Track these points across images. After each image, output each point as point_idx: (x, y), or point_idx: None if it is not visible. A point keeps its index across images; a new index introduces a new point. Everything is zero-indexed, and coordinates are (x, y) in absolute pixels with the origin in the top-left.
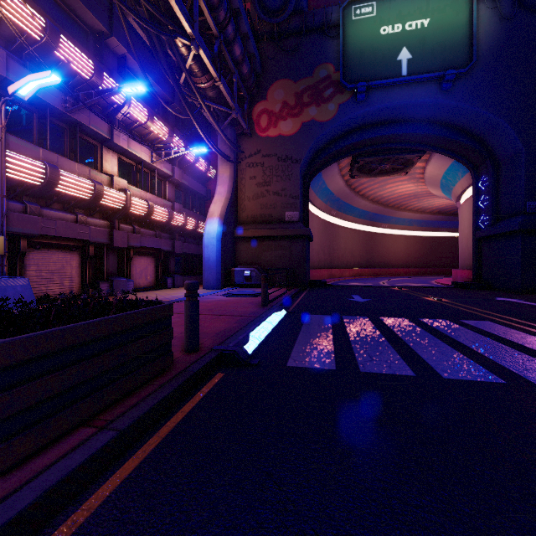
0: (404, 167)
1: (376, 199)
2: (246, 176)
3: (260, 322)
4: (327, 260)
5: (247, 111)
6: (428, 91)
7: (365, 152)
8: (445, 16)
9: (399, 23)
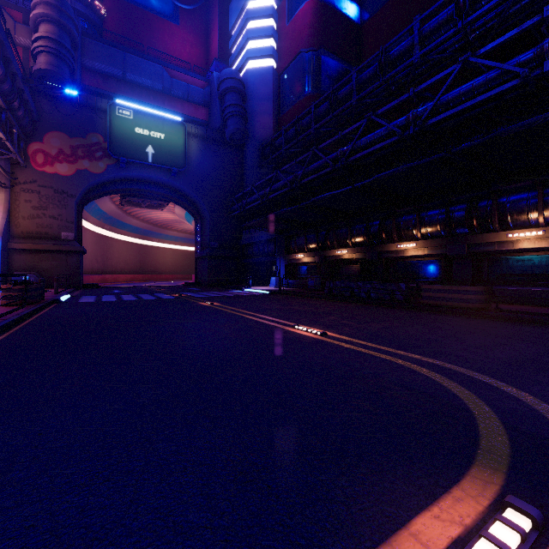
0: (161, 205)
1: (146, 219)
2: (21, 198)
3: (61, 296)
4: (101, 267)
5: (23, 148)
6: (165, 174)
7: (130, 194)
8: (173, 137)
9: (147, 130)
